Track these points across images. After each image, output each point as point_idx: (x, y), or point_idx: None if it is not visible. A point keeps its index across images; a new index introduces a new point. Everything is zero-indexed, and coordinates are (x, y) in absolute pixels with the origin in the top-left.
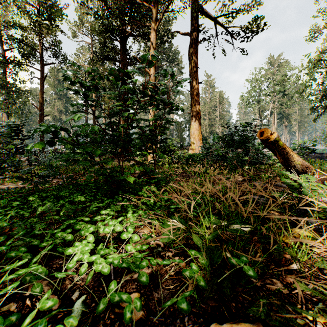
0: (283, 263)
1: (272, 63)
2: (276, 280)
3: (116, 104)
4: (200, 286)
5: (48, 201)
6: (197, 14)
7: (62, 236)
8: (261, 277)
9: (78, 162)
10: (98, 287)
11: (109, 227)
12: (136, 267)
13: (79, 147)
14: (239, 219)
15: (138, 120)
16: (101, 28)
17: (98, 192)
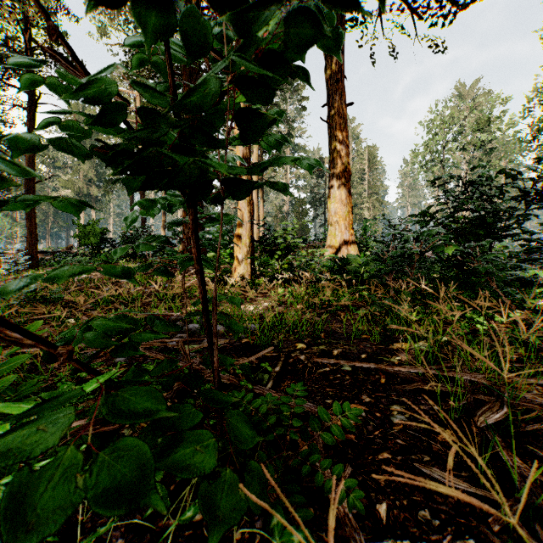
0: None
1: (462, 96)
2: None
3: None
4: None
5: None
6: None
7: None
8: None
9: None
10: None
11: None
12: None
13: None
14: None
15: None
16: None
17: None
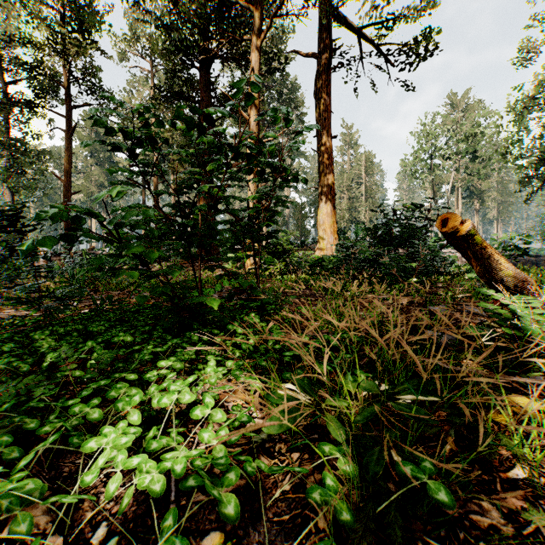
0: (496, 465)
1: (454, 105)
2: (487, 505)
3: (188, 171)
4: (341, 523)
5: (67, 341)
6: (329, 20)
7: (82, 412)
8: (458, 497)
9: (119, 274)
10: (145, 518)
11: (169, 395)
12: (216, 483)
13: (120, 246)
14: (413, 383)
15: (228, 198)
16: (167, 45)
17: (157, 326)
